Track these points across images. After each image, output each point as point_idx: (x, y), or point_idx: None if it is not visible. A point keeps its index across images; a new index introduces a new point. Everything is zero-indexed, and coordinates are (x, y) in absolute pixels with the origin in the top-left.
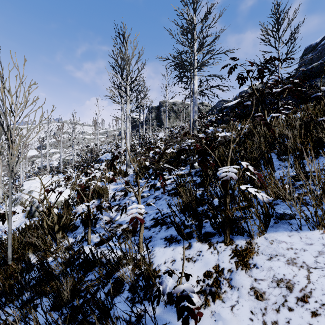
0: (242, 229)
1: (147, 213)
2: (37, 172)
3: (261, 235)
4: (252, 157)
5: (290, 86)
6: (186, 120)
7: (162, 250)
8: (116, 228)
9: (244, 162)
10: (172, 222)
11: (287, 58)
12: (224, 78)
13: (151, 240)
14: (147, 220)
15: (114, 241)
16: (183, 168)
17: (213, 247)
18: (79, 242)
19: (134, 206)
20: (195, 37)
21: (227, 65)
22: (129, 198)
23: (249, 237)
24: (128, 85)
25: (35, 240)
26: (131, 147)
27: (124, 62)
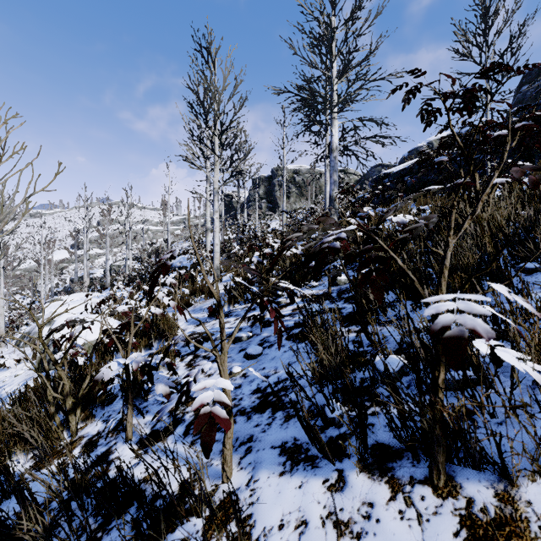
0: (482, 456)
1: (245, 375)
2: (69, 287)
3: (537, 477)
4: (462, 264)
5: (529, 123)
6: (316, 199)
7: (275, 481)
8: (184, 407)
9: (496, 285)
10: (299, 416)
11: (526, 66)
12: (386, 124)
13: (250, 449)
14: (244, 392)
15: (177, 438)
16: (315, 284)
17: (402, 494)
18: (113, 433)
19: (210, 384)
20: (334, 53)
21: (402, 87)
22: (198, 364)
23: (499, 477)
24: (217, 136)
25: (25, 430)
26: (223, 244)
27: (209, 96)
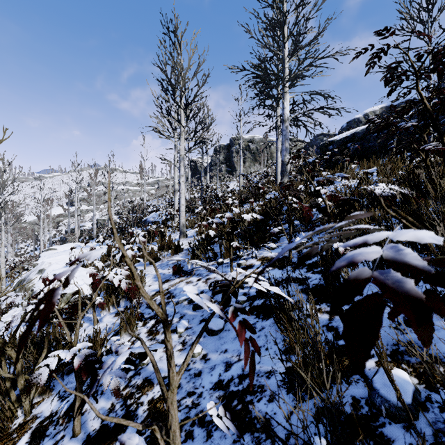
0: None
1: (205, 357)
2: (64, 237)
3: None
4: None
5: None
6: (268, 163)
7: None
8: (139, 394)
9: None
10: None
11: None
12: (332, 97)
13: None
14: (204, 384)
15: None
16: (274, 246)
17: None
18: (63, 418)
19: None
20: (285, 35)
21: (366, 50)
22: (123, 441)
23: None
24: (182, 109)
25: None
26: (189, 203)
27: (175, 74)
